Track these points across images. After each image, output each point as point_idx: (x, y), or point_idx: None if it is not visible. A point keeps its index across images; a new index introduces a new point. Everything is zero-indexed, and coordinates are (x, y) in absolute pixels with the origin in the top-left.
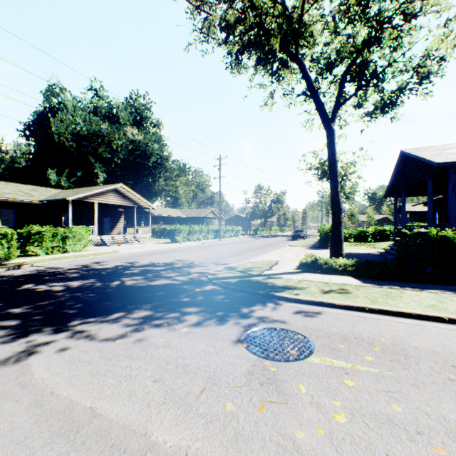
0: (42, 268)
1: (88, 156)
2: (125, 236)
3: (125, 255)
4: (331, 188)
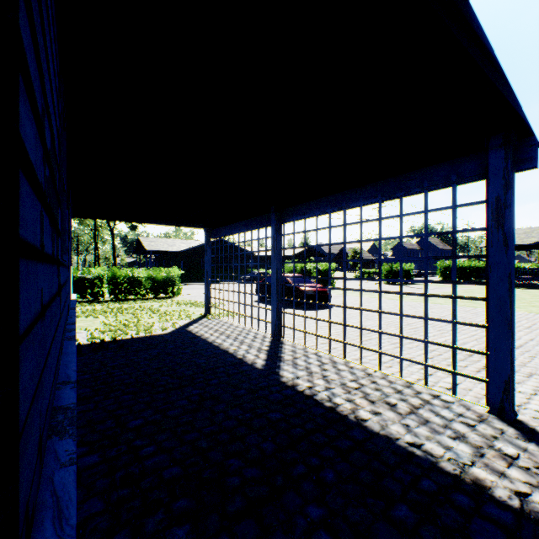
0: None
1: None
2: None
3: None
4: (114, 255)
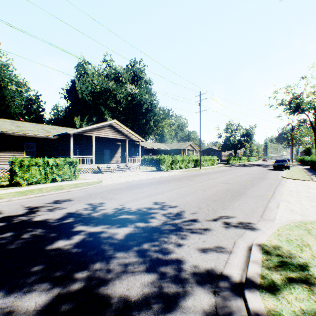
0: None
1: (100, 106)
2: (118, 164)
3: (102, 188)
4: None
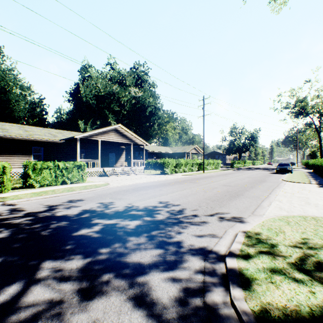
0: (1, 211)
1: (104, 110)
2: (123, 168)
3: (110, 189)
4: None
